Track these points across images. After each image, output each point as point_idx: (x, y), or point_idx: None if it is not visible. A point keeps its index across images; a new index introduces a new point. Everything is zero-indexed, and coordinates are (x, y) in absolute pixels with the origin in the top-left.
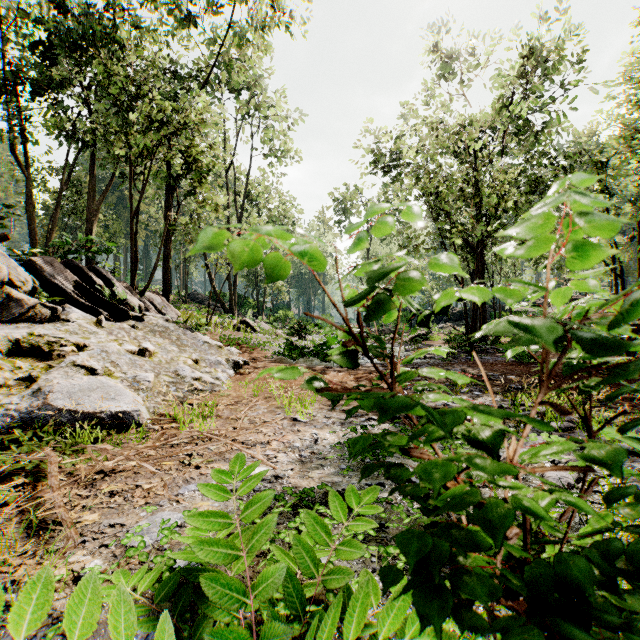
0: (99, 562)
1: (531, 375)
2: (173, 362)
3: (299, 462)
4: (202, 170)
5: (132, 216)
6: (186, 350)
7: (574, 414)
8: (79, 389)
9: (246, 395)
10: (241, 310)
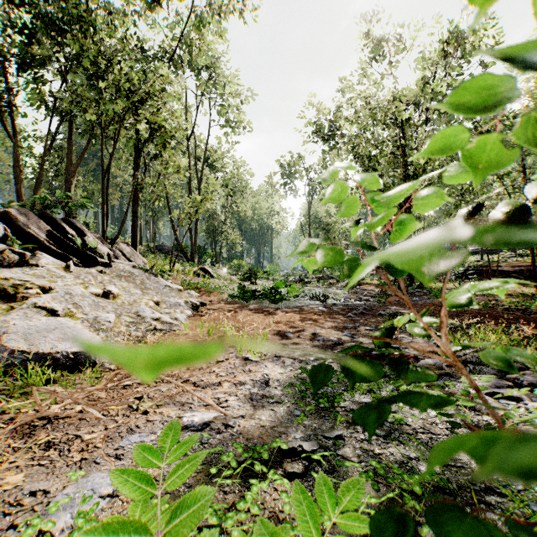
0: None
1: (459, 315)
2: (135, 304)
3: (250, 407)
4: (166, 135)
5: (103, 175)
6: (149, 293)
7: None
8: (36, 330)
9: (201, 334)
10: (201, 259)
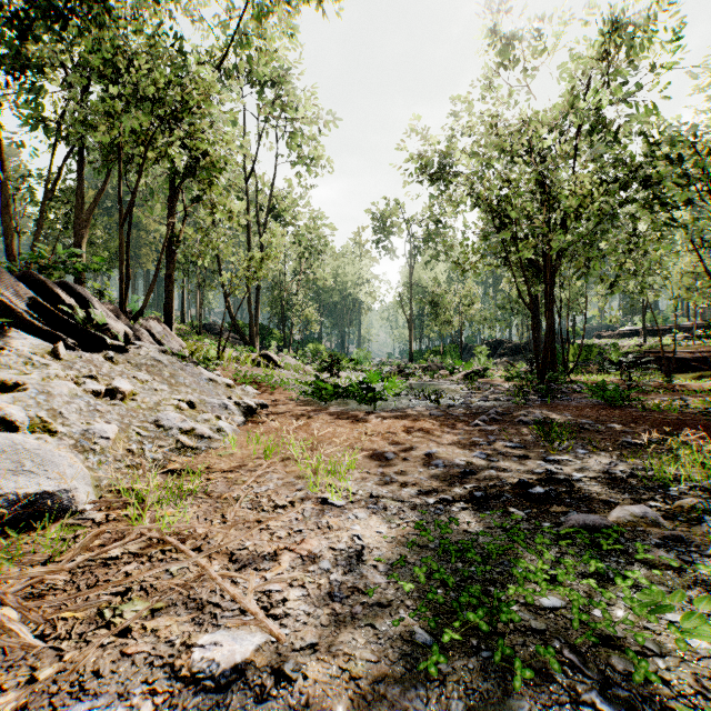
0: None
1: (638, 423)
2: (157, 407)
3: (329, 617)
4: (212, 168)
5: (121, 221)
6: (181, 390)
7: None
8: None
9: (255, 455)
10: (265, 343)
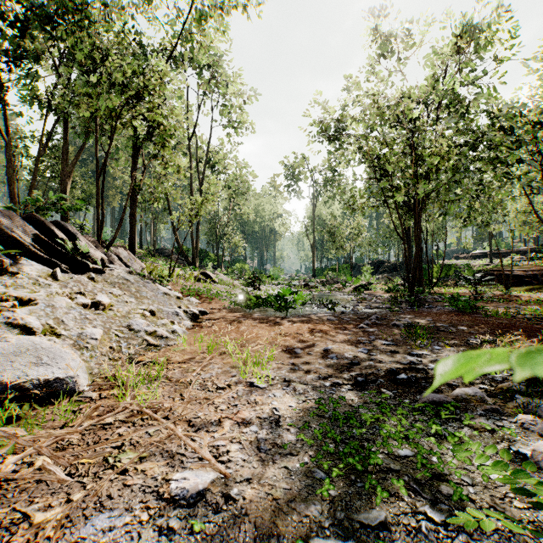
0: None
1: (481, 326)
2: (128, 315)
3: (258, 462)
4: (165, 134)
5: (98, 175)
6: (144, 302)
7: None
8: (3, 353)
9: (200, 350)
10: (203, 263)
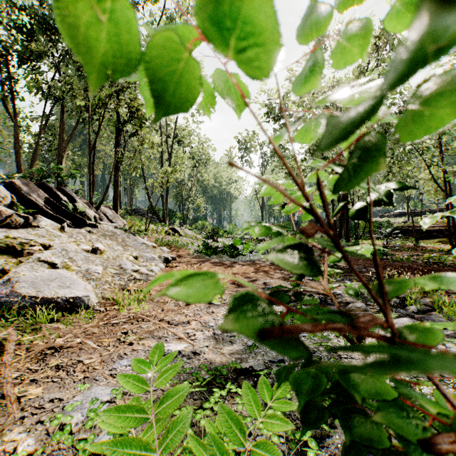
0: (31, 441)
1: (386, 268)
2: (118, 258)
3: (213, 339)
4: (142, 117)
5: (90, 151)
6: (129, 249)
7: (426, 298)
8: (41, 279)
9: None
10: (171, 220)
